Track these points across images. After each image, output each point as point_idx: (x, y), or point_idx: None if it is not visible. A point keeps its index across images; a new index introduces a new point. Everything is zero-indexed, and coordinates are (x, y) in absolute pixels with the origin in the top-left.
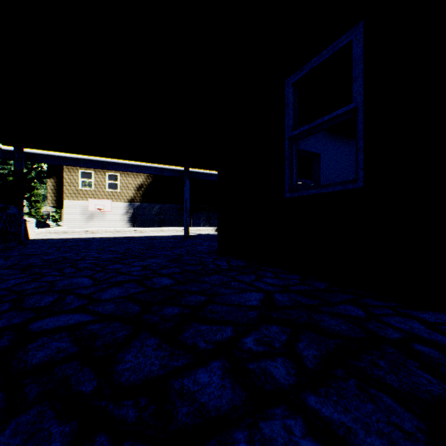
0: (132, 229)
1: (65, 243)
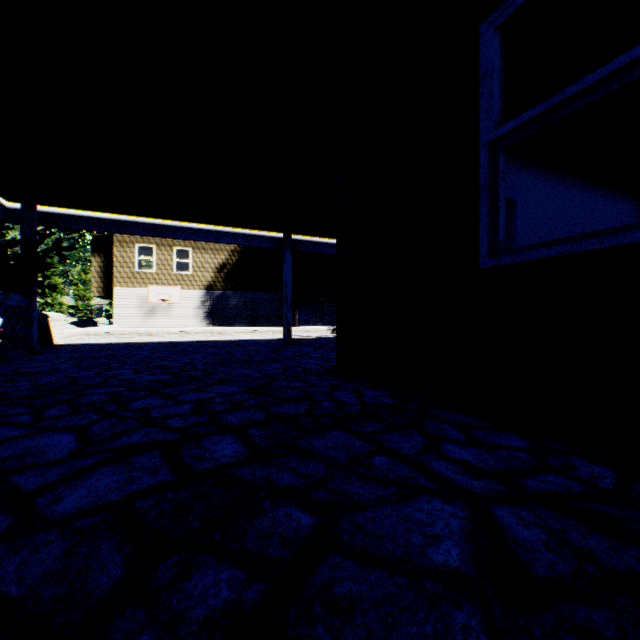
0: (208, 330)
1: (98, 352)
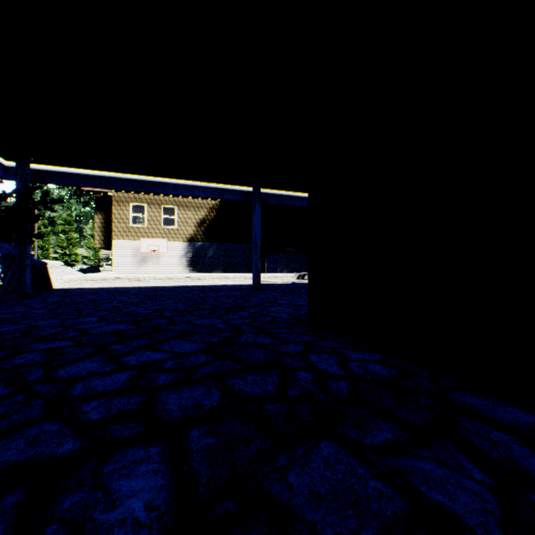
0: (188, 276)
1: (82, 296)
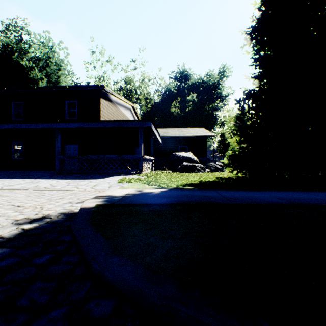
0: None
1: None
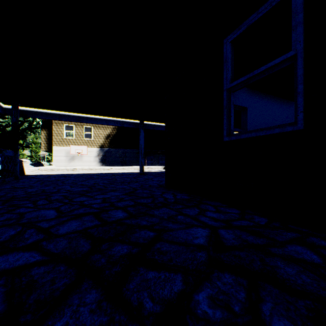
0: (101, 167)
1: (49, 178)
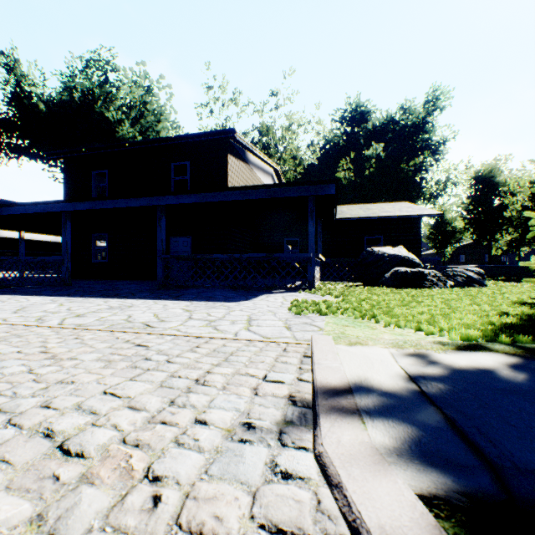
0: None
1: None
